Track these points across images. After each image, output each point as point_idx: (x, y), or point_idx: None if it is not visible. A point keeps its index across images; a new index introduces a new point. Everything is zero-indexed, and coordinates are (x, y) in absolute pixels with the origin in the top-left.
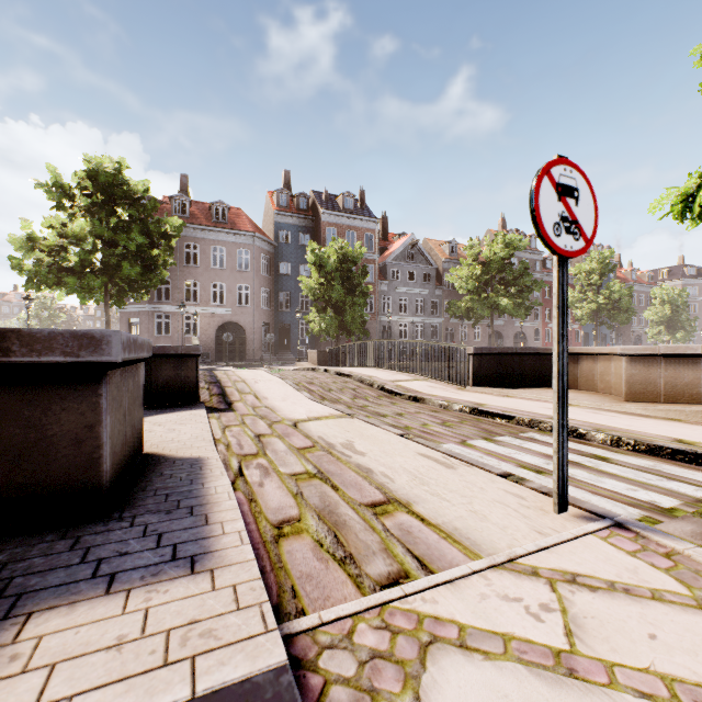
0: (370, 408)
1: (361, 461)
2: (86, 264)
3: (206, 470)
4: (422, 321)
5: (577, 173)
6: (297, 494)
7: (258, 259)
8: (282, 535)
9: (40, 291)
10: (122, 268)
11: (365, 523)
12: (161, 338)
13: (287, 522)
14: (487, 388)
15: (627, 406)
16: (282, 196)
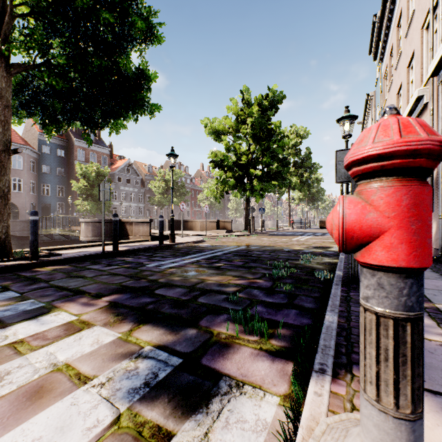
0: None
1: None
2: None
3: None
4: (134, 205)
5: (184, 203)
6: None
7: (28, 162)
8: None
9: None
10: None
11: None
12: None
13: None
14: None
15: (199, 231)
16: None
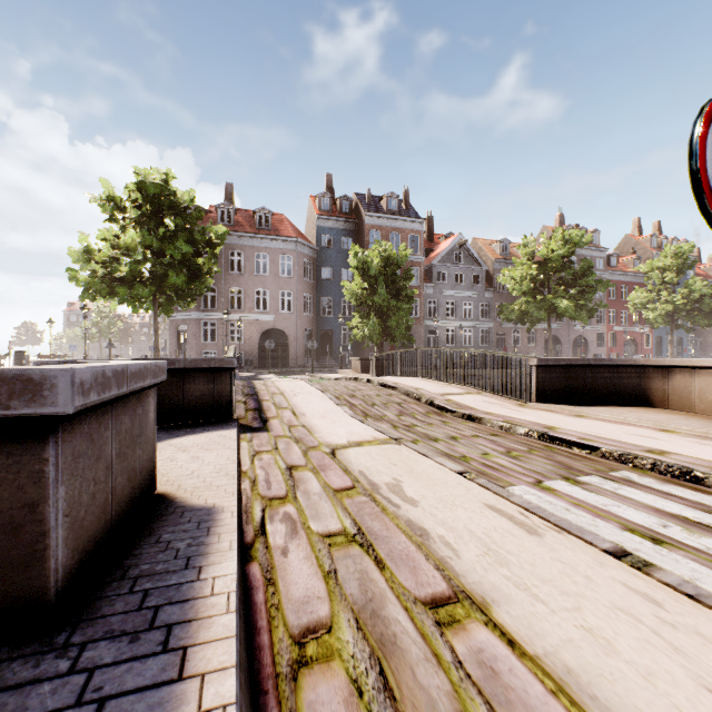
0: (418, 429)
1: (412, 515)
2: (135, 274)
3: (214, 535)
4: (471, 326)
5: None
6: (330, 572)
7: (300, 265)
8: (303, 663)
9: (94, 301)
10: (169, 277)
11: (425, 644)
12: (207, 345)
13: (313, 632)
14: (554, 405)
15: None
16: (324, 200)
